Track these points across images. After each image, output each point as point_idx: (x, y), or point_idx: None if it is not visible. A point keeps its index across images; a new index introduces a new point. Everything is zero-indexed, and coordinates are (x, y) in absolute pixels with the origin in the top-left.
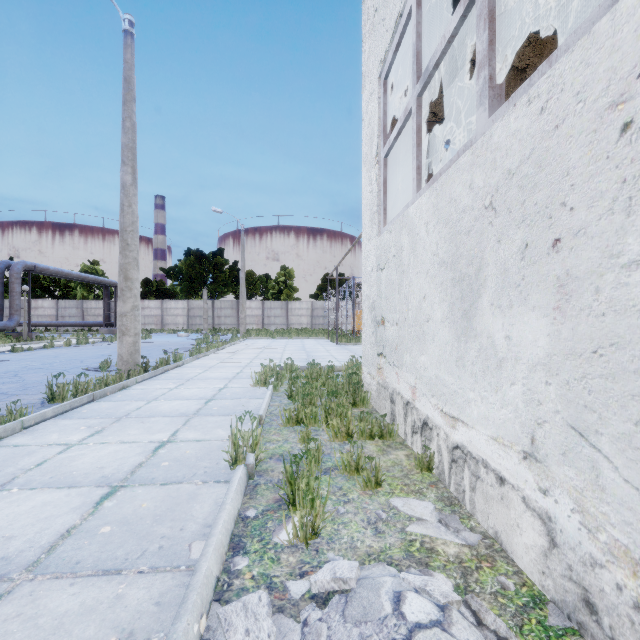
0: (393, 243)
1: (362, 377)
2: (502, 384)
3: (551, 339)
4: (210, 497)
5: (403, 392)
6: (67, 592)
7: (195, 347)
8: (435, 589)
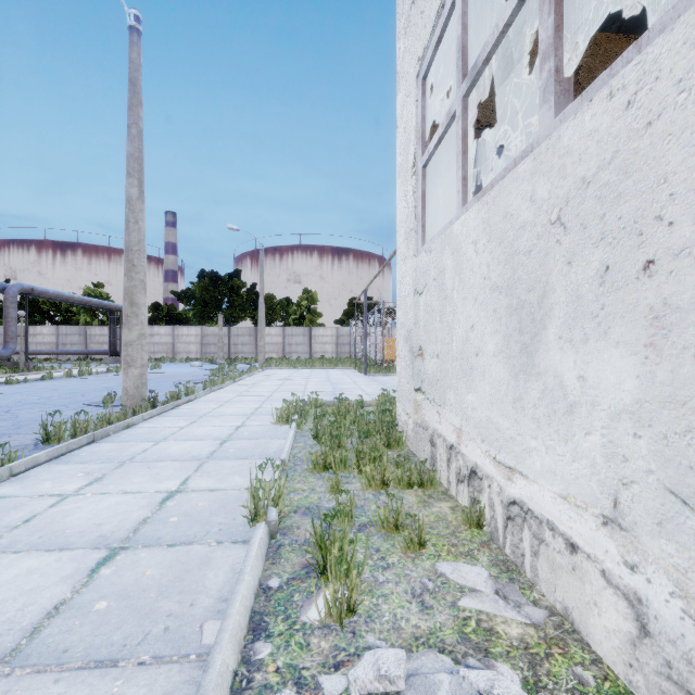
0: (433, 264)
1: (396, 414)
2: (574, 433)
3: (641, 382)
4: (226, 562)
5: (446, 434)
6: (50, 692)
7: (209, 379)
8: (504, 693)
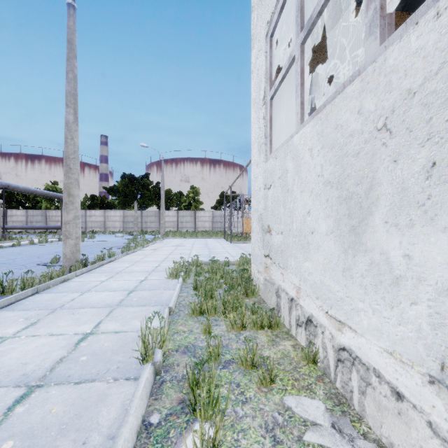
0: (278, 167)
1: (251, 272)
2: (399, 301)
3: None
4: (118, 398)
5: (288, 290)
6: None
7: (126, 246)
8: None
